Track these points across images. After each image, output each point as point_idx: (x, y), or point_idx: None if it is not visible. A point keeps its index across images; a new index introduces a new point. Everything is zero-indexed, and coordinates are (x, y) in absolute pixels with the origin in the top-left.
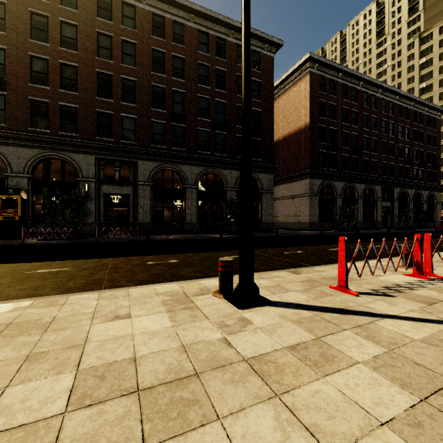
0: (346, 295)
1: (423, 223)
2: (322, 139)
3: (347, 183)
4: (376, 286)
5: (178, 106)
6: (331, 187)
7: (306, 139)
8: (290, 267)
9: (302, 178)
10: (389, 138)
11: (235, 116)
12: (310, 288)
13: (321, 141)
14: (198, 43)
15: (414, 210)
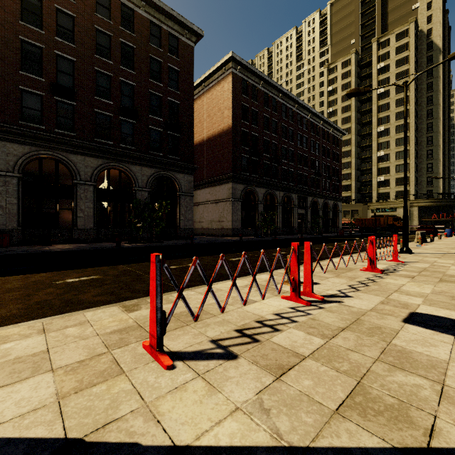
0: (149, 370)
1: (330, 229)
2: (245, 144)
3: (268, 189)
4: (226, 330)
5: (65, 77)
6: (254, 193)
7: (229, 142)
8: (144, 294)
9: (225, 182)
10: (303, 151)
11: (147, 104)
12: (100, 355)
13: (244, 146)
14: (95, 4)
15: (322, 217)
